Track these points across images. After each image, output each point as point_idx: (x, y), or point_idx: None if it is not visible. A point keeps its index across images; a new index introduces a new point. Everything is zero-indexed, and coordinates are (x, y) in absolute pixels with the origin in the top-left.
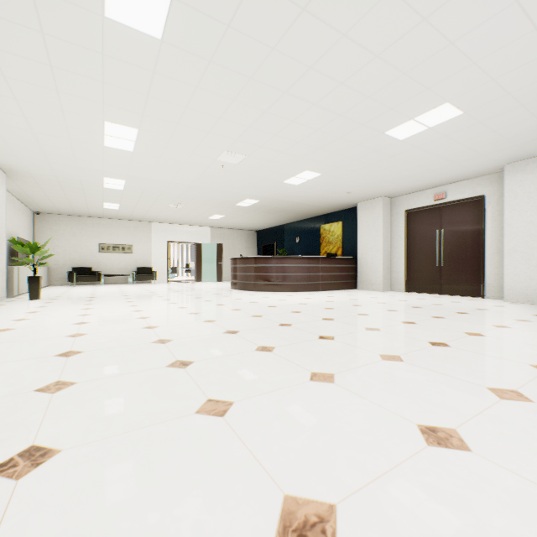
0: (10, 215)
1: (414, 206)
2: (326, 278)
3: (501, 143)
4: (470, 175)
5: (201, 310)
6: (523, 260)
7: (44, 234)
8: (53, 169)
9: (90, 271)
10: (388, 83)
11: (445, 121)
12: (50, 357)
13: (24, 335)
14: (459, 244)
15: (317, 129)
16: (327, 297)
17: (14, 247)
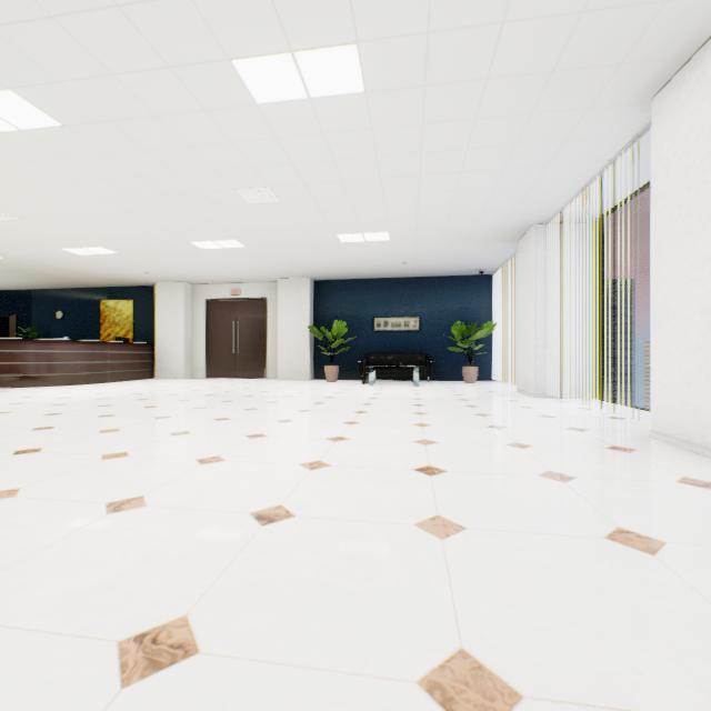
0: None
1: (215, 297)
2: (117, 367)
3: (273, 267)
4: (258, 280)
5: None
6: (288, 350)
7: None
8: None
9: None
10: (196, 221)
11: (235, 248)
12: None
13: None
14: (251, 335)
15: (128, 225)
16: (125, 387)
17: None
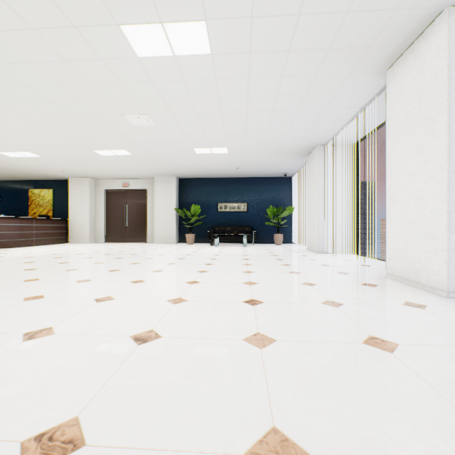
0: None
1: (111, 188)
2: (41, 235)
3: (151, 169)
4: (141, 177)
5: None
6: (162, 223)
7: None
8: None
9: None
10: (97, 136)
11: (125, 155)
12: None
13: None
14: (136, 214)
15: (48, 137)
16: (46, 249)
17: None
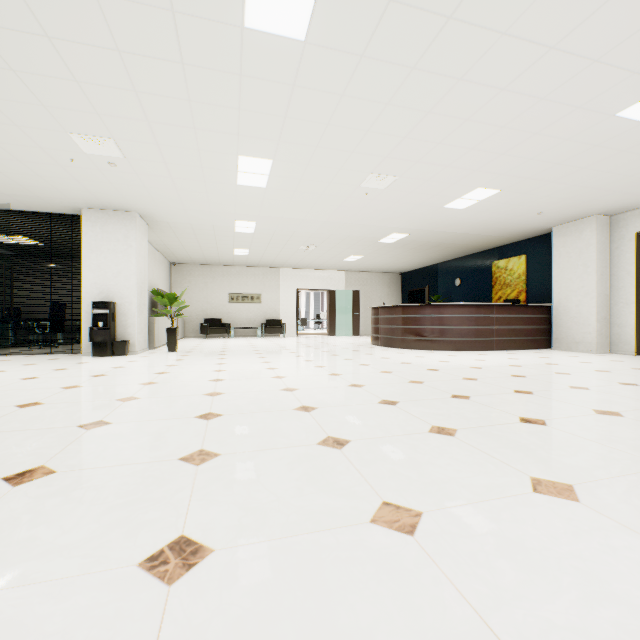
0: (151, 266)
1: None
2: (503, 334)
3: None
4: None
5: (343, 371)
6: None
7: (180, 285)
8: (188, 217)
9: (220, 323)
10: (635, 31)
11: None
12: (191, 418)
13: (166, 390)
14: None
15: (502, 126)
16: (509, 359)
17: (155, 299)
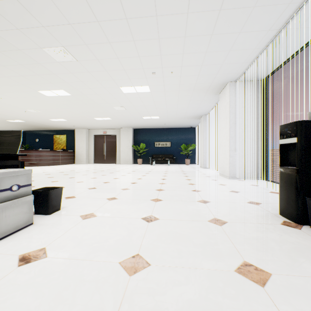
0: None
1: (97, 134)
2: (63, 159)
3: (119, 125)
4: (113, 128)
5: None
6: (124, 153)
7: None
8: None
9: None
10: (98, 113)
11: (108, 119)
12: None
13: None
14: (110, 148)
15: (76, 114)
16: (69, 166)
17: None
